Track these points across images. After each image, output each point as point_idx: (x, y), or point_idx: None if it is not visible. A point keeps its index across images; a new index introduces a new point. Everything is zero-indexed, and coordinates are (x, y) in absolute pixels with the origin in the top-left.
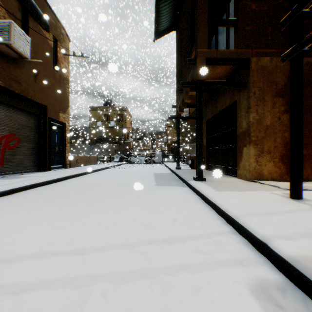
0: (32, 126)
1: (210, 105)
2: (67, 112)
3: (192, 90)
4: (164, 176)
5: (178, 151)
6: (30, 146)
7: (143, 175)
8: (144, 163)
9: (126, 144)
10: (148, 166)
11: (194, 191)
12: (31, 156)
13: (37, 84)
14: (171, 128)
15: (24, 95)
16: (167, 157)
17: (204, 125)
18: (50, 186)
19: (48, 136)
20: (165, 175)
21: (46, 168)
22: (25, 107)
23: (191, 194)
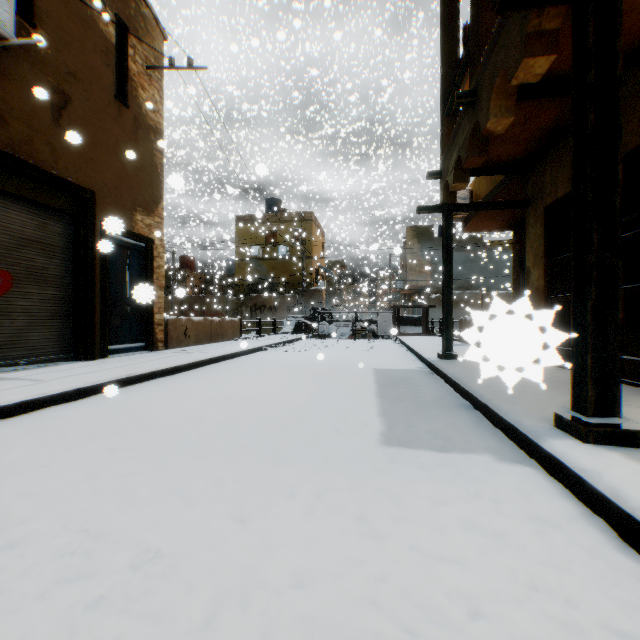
0: (55, 242)
1: (566, 151)
2: (158, 213)
3: (532, 56)
4: (408, 386)
5: (448, 306)
6: (47, 296)
7: (342, 377)
8: (351, 337)
9: (312, 293)
10: (359, 347)
11: (617, 531)
12: (52, 321)
13: (62, 130)
14: (414, 255)
15: (17, 156)
16: (407, 324)
17: (531, 223)
18: (24, 422)
19: (99, 269)
20: (408, 379)
21: (91, 352)
22: (27, 190)
23: (630, 576)
